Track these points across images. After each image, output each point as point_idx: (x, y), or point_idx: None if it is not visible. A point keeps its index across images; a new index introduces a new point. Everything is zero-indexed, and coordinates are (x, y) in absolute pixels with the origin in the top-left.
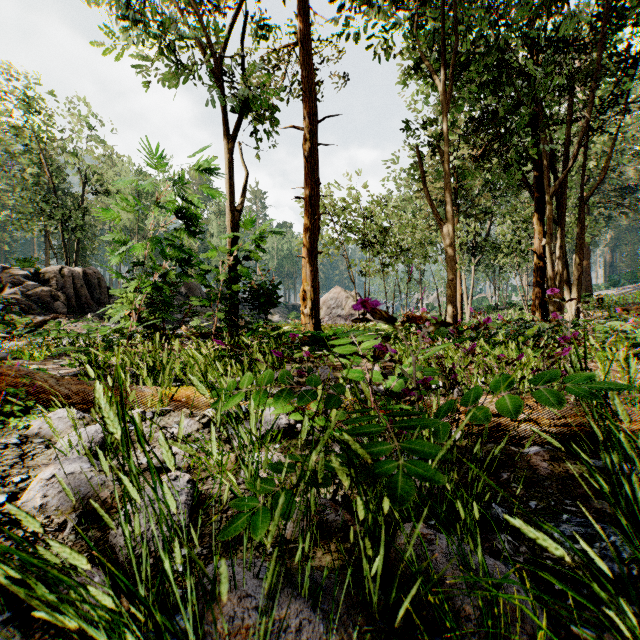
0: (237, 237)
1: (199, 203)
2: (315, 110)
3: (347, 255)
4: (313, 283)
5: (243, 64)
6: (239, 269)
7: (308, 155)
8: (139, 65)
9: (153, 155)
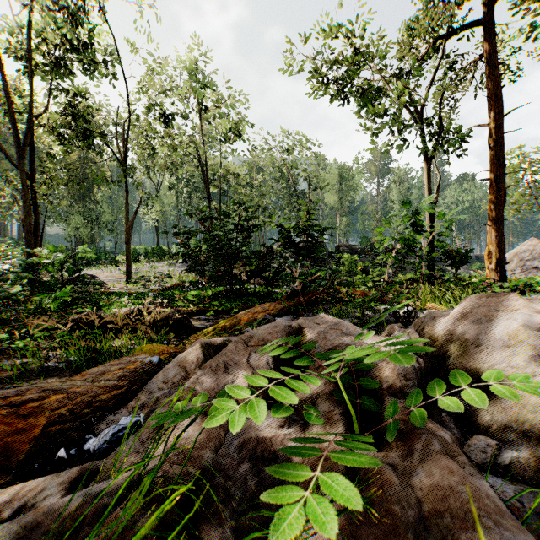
0: (433, 221)
1: (419, 215)
2: (500, 108)
3: None
4: (498, 244)
5: (439, 114)
6: (439, 244)
7: (492, 146)
8: (385, 151)
9: (403, 203)
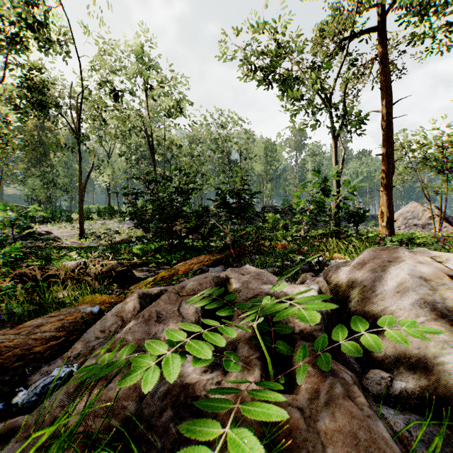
0: (339, 187)
1: (328, 182)
2: (390, 98)
3: (421, 179)
4: (388, 206)
5: (344, 101)
6: (343, 206)
7: (384, 128)
8: (301, 129)
9: (315, 172)
